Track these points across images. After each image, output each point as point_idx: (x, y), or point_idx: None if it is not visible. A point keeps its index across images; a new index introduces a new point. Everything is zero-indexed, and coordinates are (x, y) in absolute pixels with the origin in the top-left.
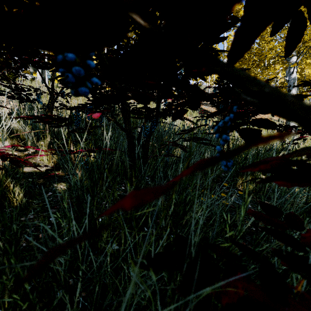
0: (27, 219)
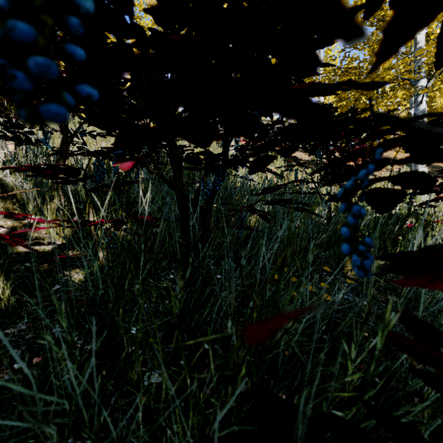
0: (16, 331)
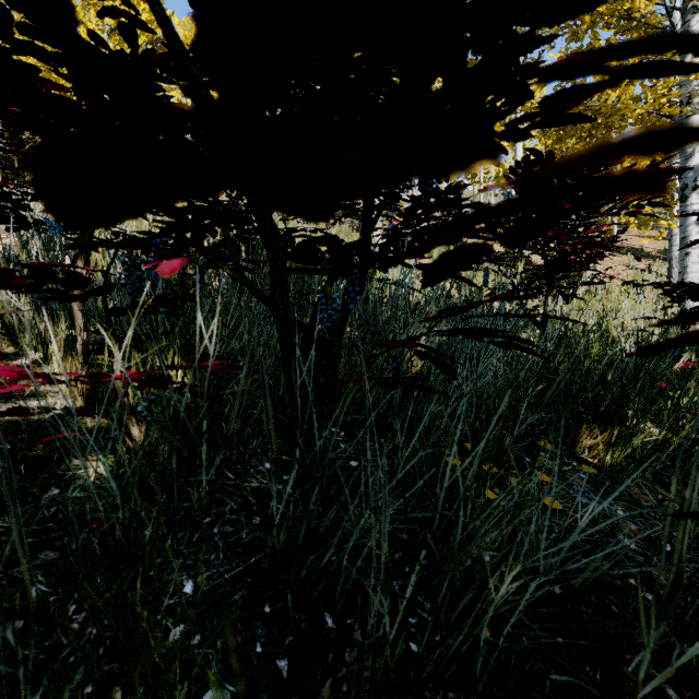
0: None
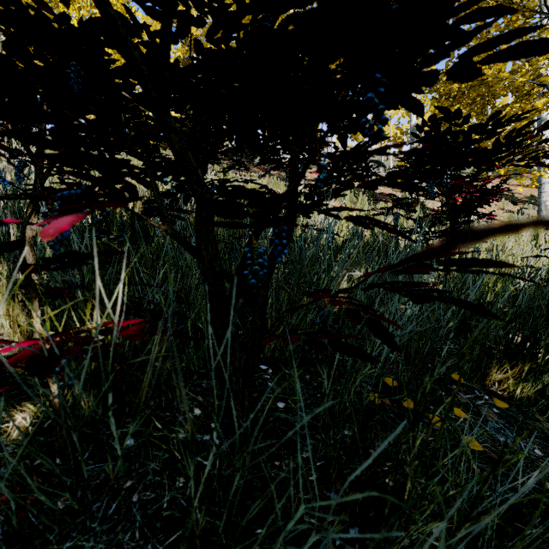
0: None
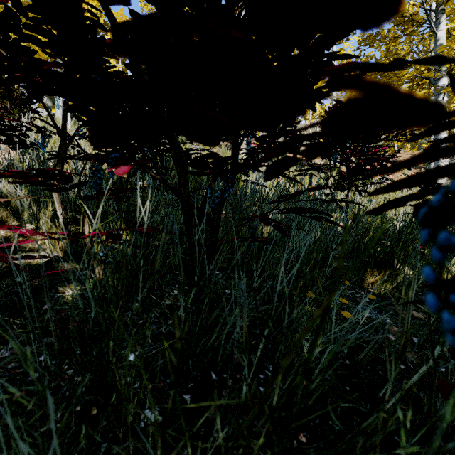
0: None
